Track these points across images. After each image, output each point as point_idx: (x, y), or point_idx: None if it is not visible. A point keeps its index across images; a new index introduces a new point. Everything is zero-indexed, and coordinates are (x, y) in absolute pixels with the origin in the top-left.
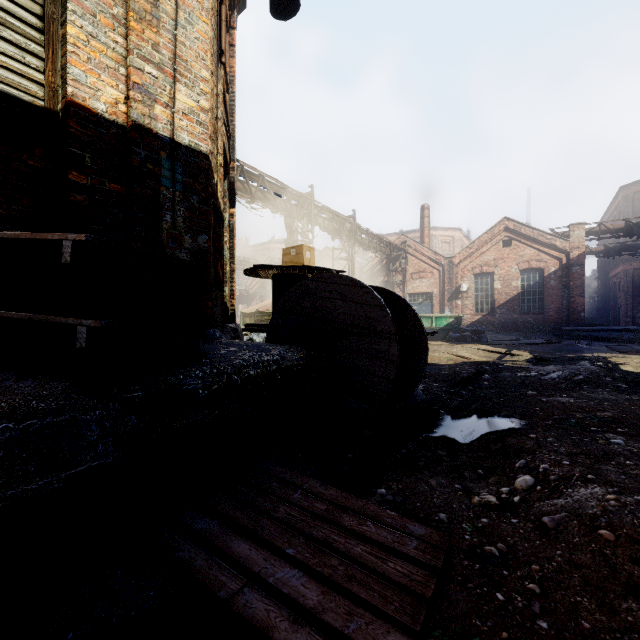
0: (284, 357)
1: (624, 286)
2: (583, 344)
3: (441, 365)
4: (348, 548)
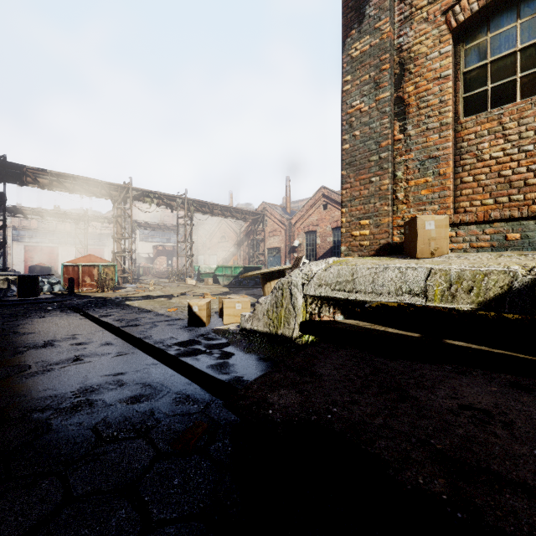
0: None
1: None
2: None
3: None
4: None
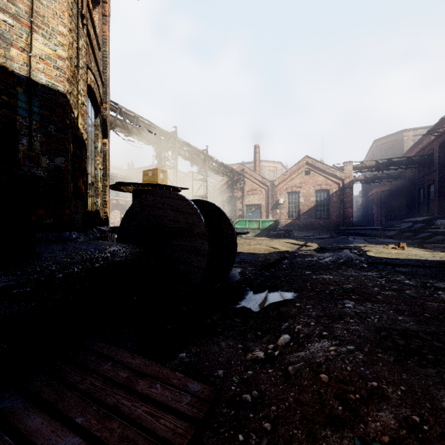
0: (115, 254)
1: (376, 202)
2: (351, 238)
3: (259, 254)
4: (132, 410)
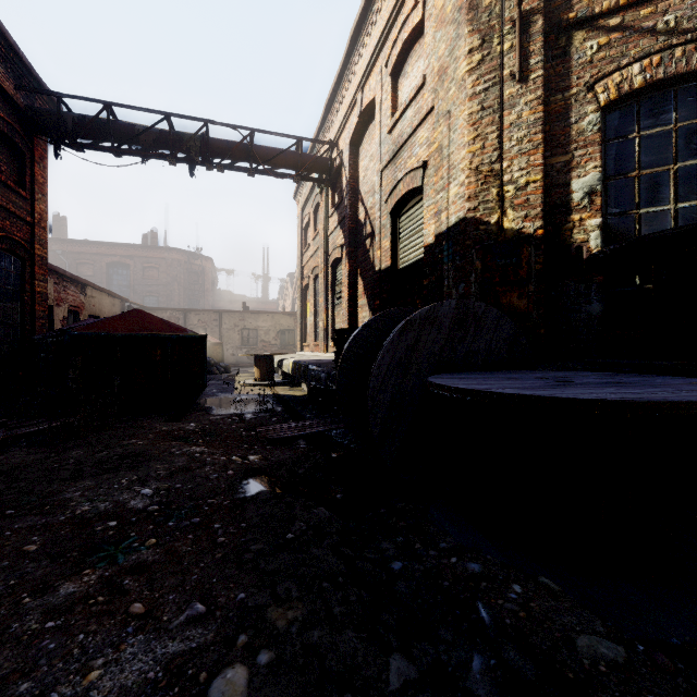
0: None
1: None
2: None
3: None
4: (287, 430)
